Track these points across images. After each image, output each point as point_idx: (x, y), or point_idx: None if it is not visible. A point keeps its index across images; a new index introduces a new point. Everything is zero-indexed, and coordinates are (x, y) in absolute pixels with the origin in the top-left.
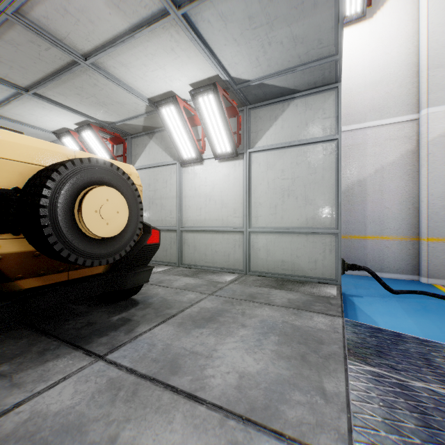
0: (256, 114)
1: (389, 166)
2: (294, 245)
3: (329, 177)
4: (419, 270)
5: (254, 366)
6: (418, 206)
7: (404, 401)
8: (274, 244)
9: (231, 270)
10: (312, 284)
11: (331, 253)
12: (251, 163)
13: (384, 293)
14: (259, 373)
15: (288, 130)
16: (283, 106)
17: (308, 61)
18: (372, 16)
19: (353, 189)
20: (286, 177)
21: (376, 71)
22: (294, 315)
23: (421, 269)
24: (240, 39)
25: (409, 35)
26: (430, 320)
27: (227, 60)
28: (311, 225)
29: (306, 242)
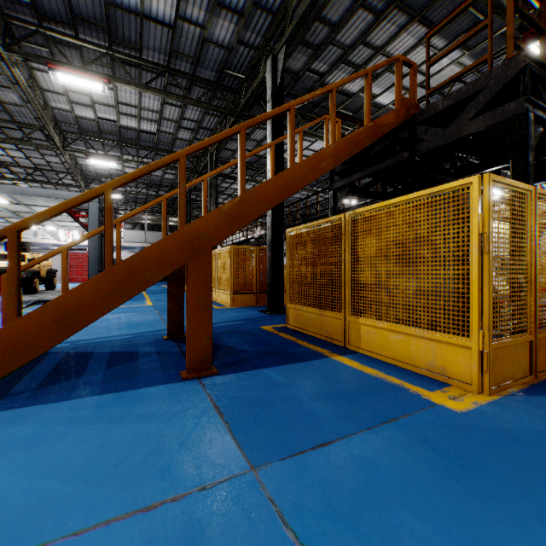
0: None
1: None
2: None
3: None
4: None
5: None
6: None
7: None
8: None
9: None
10: None
11: None
12: None
13: None
14: None
15: None
16: None
17: None
18: None
19: None
20: None
21: None
22: None
23: None
24: None
25: None
26: None
27: None
28: None
29: None
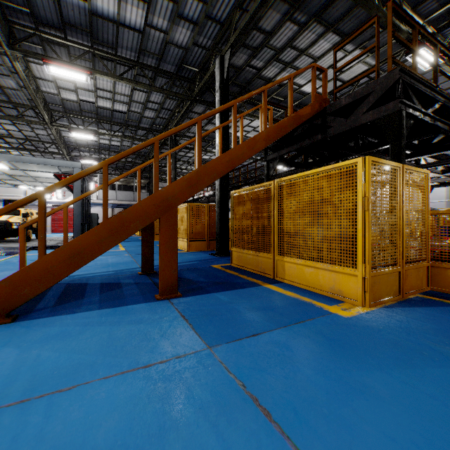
0: None
1: None
2: None
3: None
4: None
5: None
6: None
7: None
8: None
9: None
10: None
11: None
12: None
13: None
14: None
15: None
16: None
17: None
18: None
19: None
20: None
21: None
22: None
23: None
24: None
25: None
26: None
27: None
28: None
29: None
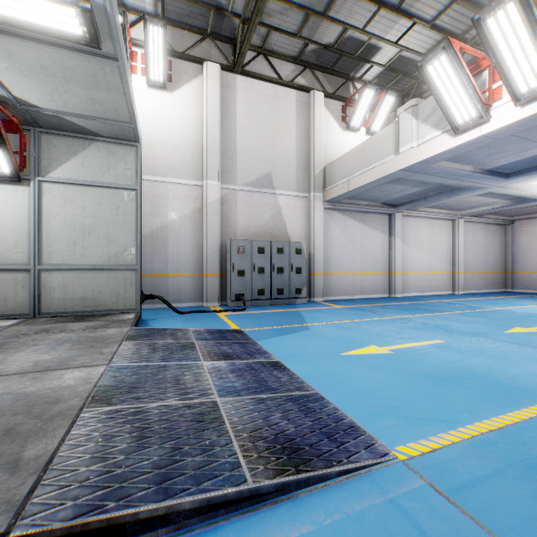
0: (50, 141)
1: (185, 218)
2: (96, 281)
3: (131, 221)
4: (203, 297)
5: (49, 357)
6: (203, 250)
7: (148, 347)
8: (73, 282)
9: (11, 316)
10: (114, 315)
11: (132, 286)
12: (42, 192)
13: (174, 315)
14: (54, 358)
15: (90, 169)
16: (84, 144)
17: (108, 118)
18: (172, 91)
19: (158, 233)
20: (88, 215)
21: (175, 138)
22: (90, 332)
23: (204, 297)
24: (29, 74)
25: (198, 121)
26: (193, 323)
27: (10, 81)
28: (113, 262)
29: (109, 278)
